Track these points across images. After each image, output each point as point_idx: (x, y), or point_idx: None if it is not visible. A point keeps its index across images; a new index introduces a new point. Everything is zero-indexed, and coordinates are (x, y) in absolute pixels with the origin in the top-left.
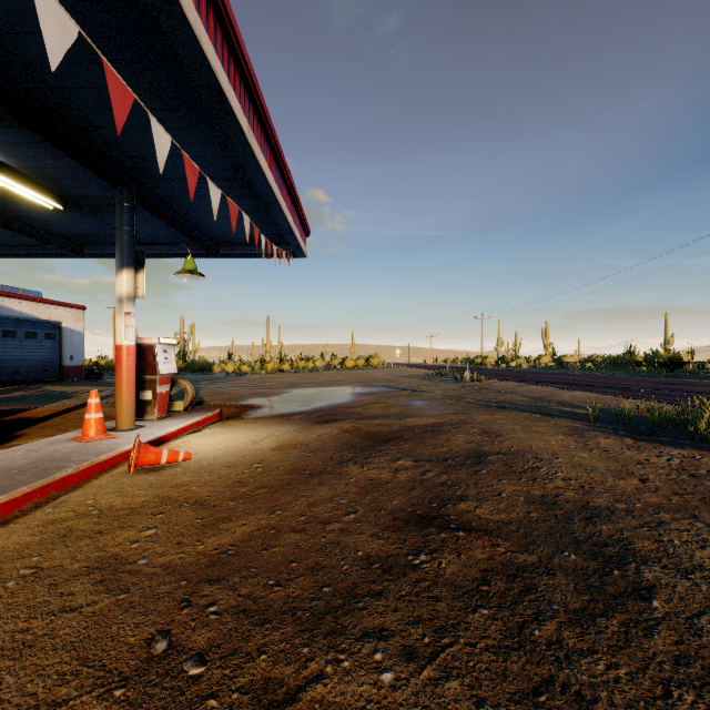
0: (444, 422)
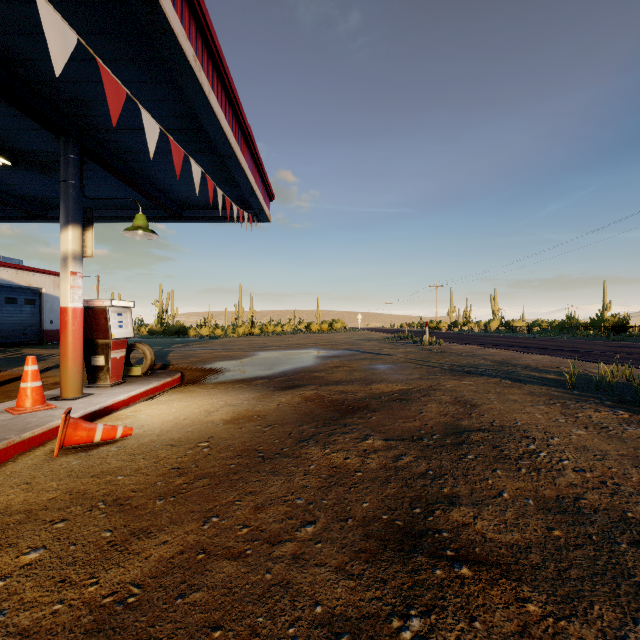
0: (411, 388)
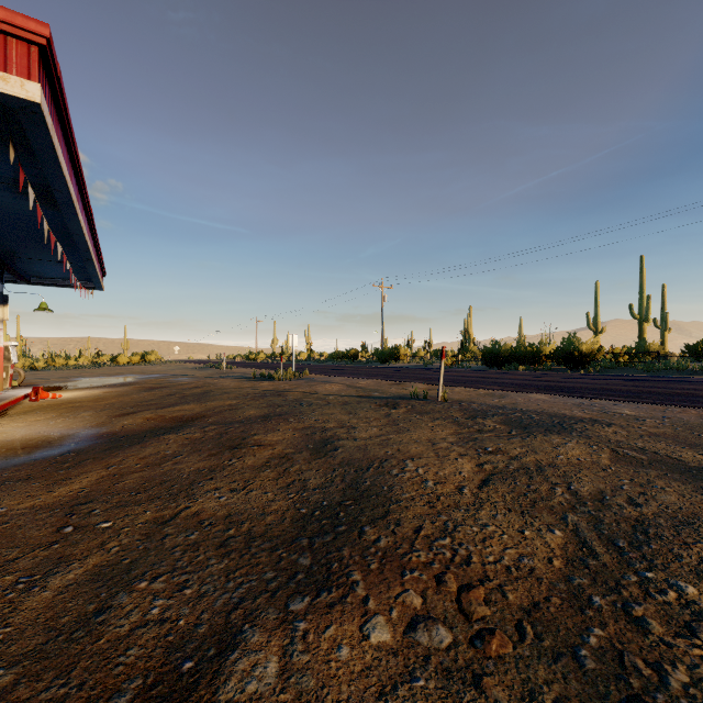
0: (190, 382)
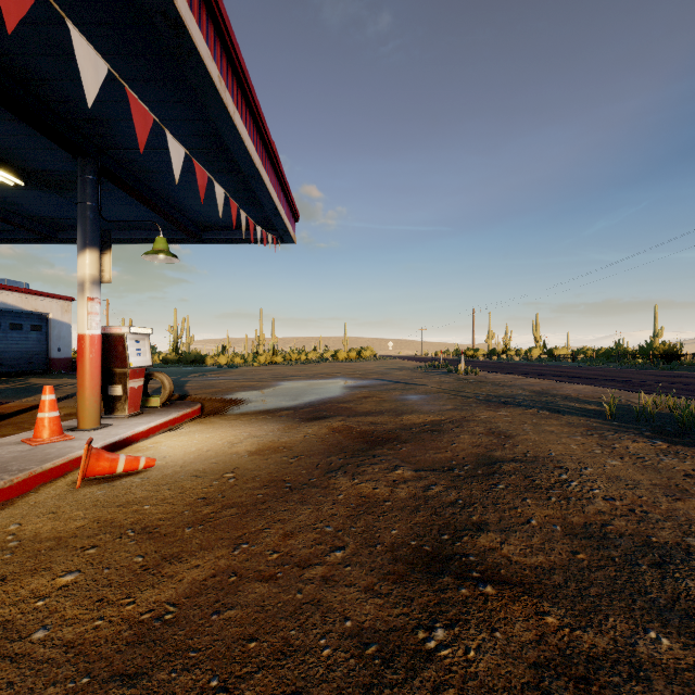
0: (444, 419)
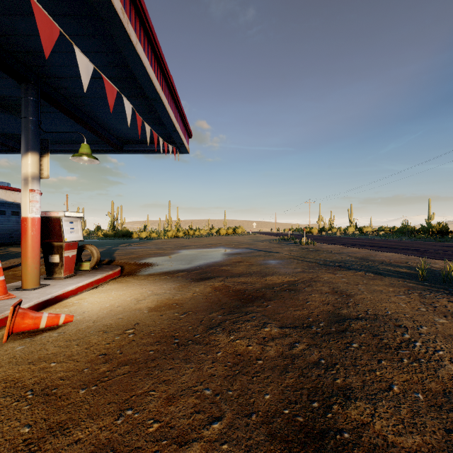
0: (297, 280)
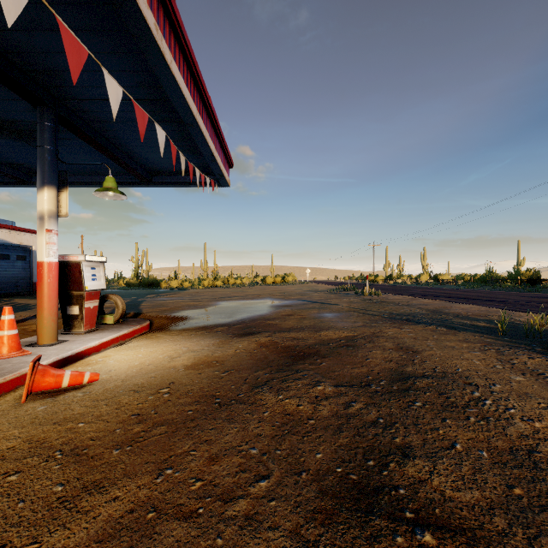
0: (356, 335)
